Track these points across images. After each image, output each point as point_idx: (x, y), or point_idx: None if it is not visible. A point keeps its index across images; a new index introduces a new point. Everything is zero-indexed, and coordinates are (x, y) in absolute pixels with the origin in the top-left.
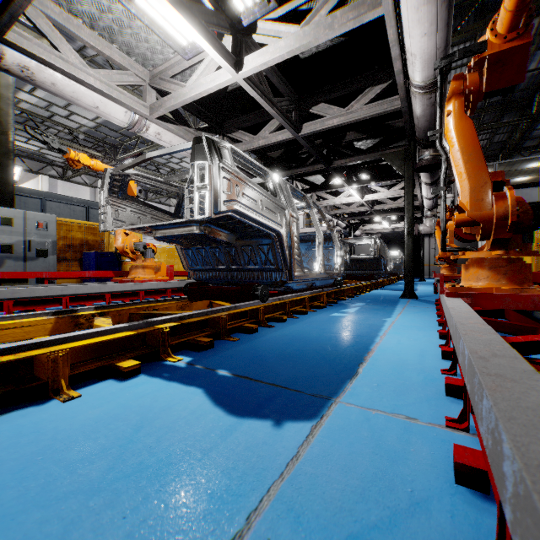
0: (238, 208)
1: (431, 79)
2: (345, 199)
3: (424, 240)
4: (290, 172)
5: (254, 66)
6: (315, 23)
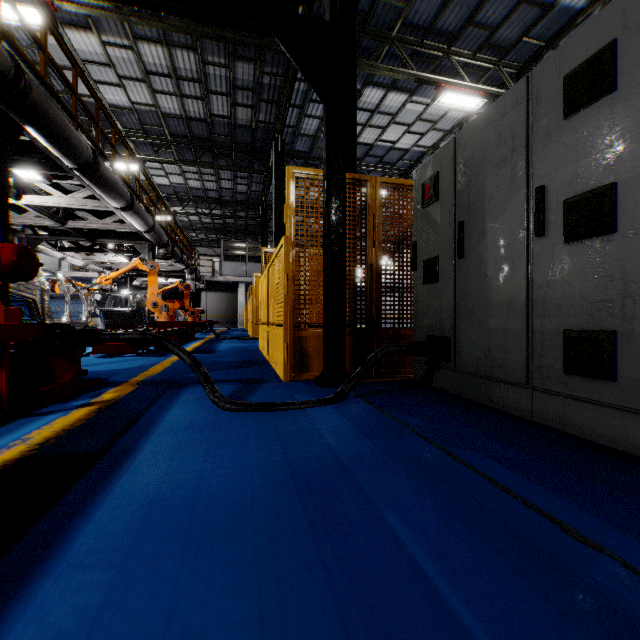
0: (34, 293)
1: (145, 230)
2: (115, 258)
3: (203, 293)
4: (55, 238)
5: (33, 203)
6: (76, 199)
